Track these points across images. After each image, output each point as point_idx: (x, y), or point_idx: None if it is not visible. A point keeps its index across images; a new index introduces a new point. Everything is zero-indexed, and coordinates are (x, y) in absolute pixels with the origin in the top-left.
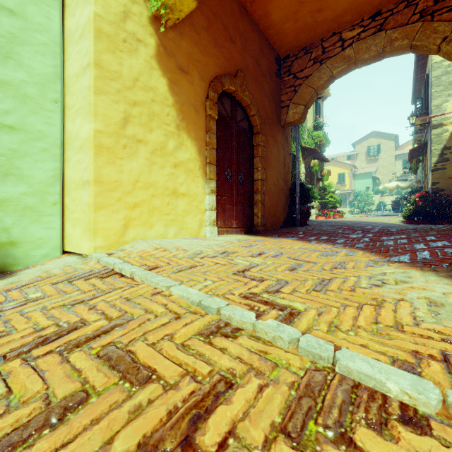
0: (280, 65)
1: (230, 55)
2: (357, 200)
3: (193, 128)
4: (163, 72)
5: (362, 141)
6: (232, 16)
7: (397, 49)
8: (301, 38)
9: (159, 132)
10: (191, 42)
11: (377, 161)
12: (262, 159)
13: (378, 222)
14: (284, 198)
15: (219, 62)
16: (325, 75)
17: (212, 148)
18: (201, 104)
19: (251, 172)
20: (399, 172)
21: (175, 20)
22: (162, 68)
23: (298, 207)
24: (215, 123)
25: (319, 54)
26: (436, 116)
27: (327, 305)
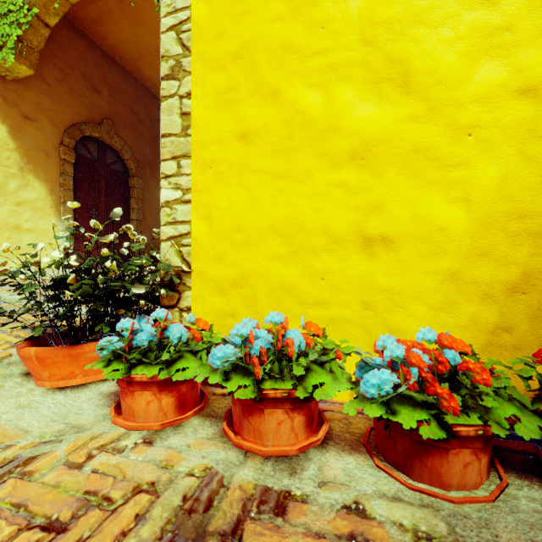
0: None
1: (94, 104)
2: None
3: (42, 171)
4: (2, 120)
5: None
6: (97, 68)
7: None
8: None
9: None
10: (39, 93)
11: None
12: (139, 200)
13: None
14: None
15: (78, 110)
16: None
17: (67, 189)
18: (54, 149)
19: (127, 212)
20: None
21: (15, 77)
22: (0, 117)
23: None
24: (71, 167)
25: None
26: None
27: None
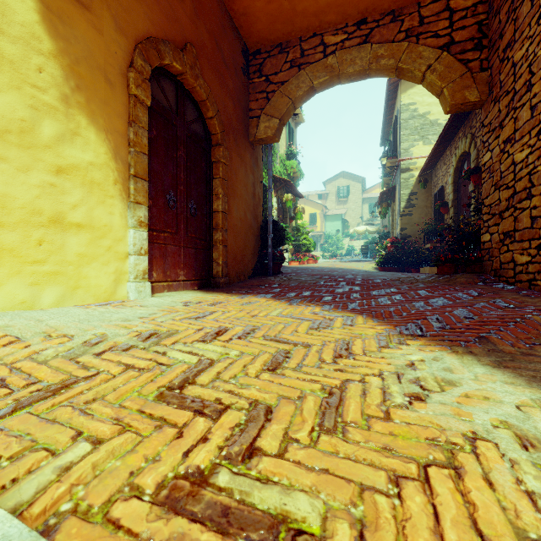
0: (248, 60)
1: (174, 14)
2: (328, 244)
3: (101, 111)
4: None
5: (333, 180)
6: None
7: (383, 68)
8: (276, 29)
9: (15, 98)
10: None
11: (346, 203)
12: (224, 182)
13: (354, 269)
14: (254, 238)
15: (154, 16)
16: (304, 85)
17: (140, 152)
18: (119, 74)
19: (209, 200)
20: (366, 216)
21: None
22: None
23: (271, 251)
24: (145, 113)
25: (297, 57)
26: (405, 160)
27: (363, 487)
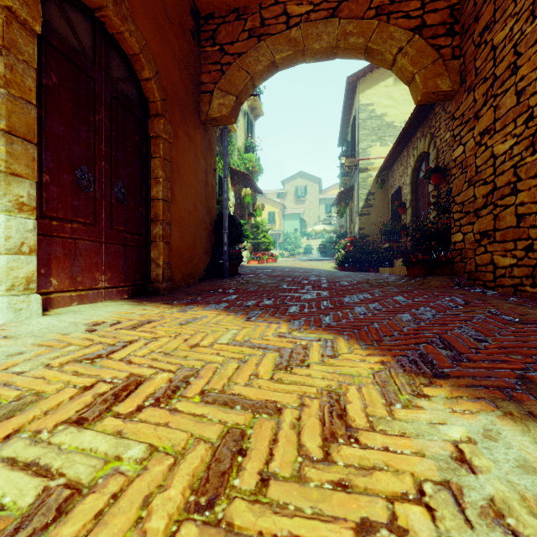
0: (199, 24)
1: None
2: (286, 242)
3: None
4: None
5: (291, 180)
6: None
7: (352, 48)
8: None
9: None
10: None
11: (304, 203)
12: (166, 163)
13: (315, 269)
14: (207, 234)
15: None
16: (264, 58)
17: (20, 98)
18: None
19: (145, 184)
20: (322, 216)
21: None
22: None
23: (226, 250)
24: (31, 41)
25: (257, 26)
26: (363, 160)
27: None
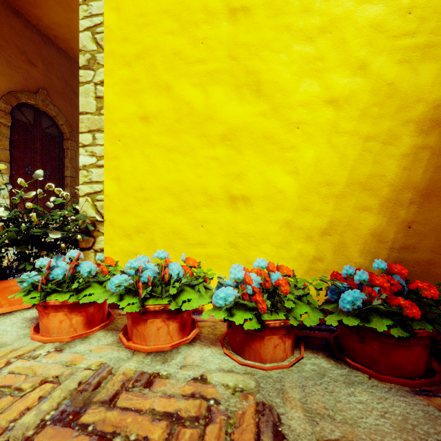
0: None
1: (30, 75)
2: None
3: None
4: None
5: None
6: (33, 44)
7: None
8: None
9: None
10: None
11: None
12: (72, 160)
13: None
14: None
15: (14, 80)
16: None
17: (4, 149)
18: None
19: (62, 170)
20: None
21: None
22: None
23: None
24: (8, 129)
25: None
26: None
27: None
